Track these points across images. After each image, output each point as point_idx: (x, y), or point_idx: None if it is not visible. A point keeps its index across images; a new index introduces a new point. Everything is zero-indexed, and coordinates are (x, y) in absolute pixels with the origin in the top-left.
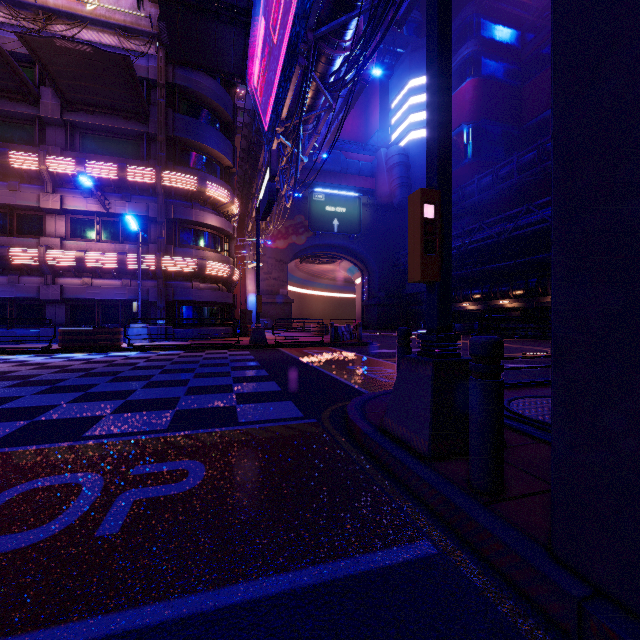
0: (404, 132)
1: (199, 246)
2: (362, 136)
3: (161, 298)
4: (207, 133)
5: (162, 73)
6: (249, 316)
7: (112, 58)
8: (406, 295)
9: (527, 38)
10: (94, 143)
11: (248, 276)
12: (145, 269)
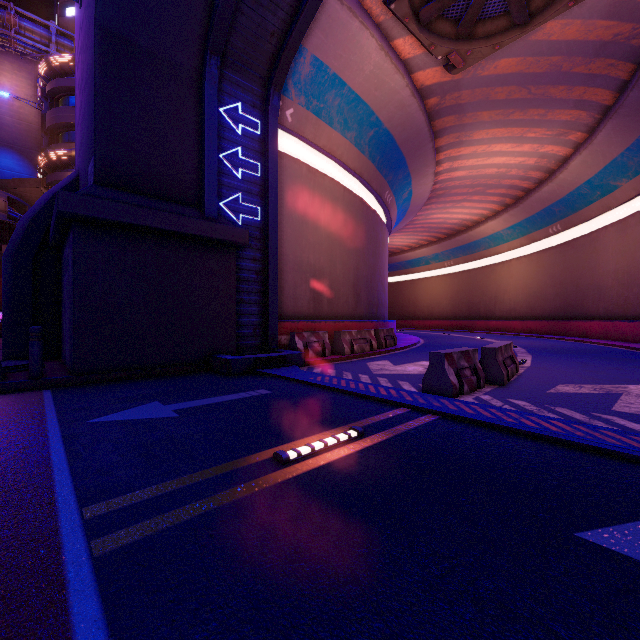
0: None
1: None
2: None
3: None
4: None
5: None
6: None
7: None
8: None
9: None
10: None
11: None
12: None
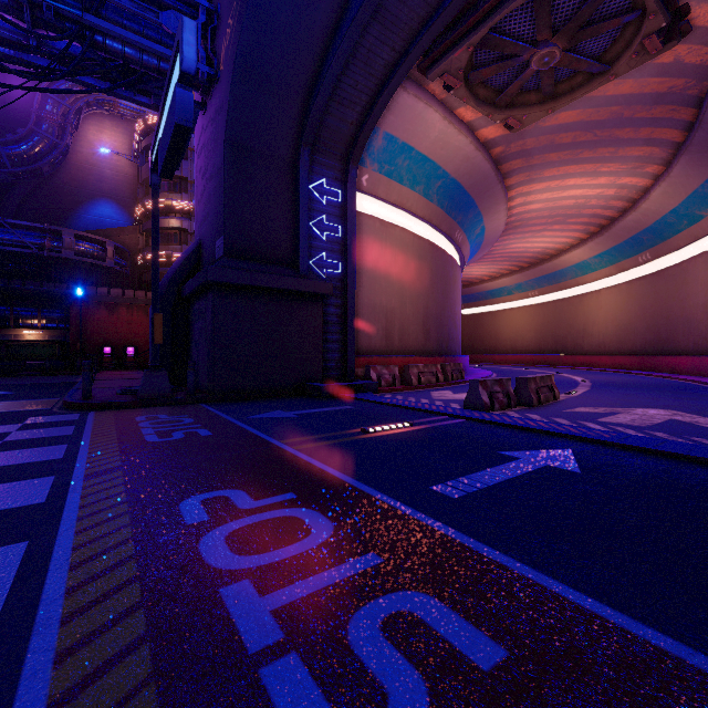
0: None
1: None
2: None
3: None
4: None
5: None
6: None
7: None
8: None
9: None
10: None
11: None
12: None
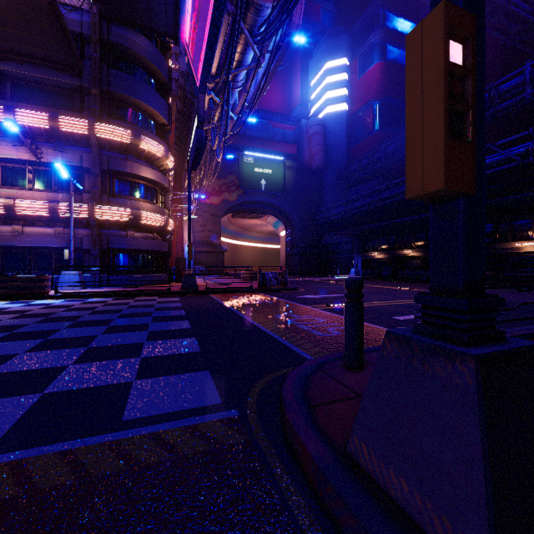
0: (321, 106)
1: (134, 197)
2: (286, 109)
3: (95, 246)
4: (142, 90)
5: (96, 28)
6: (183, 263)
7: (38, 2)
8: (323, 246)
9: None
10: (26, 93)
11: (185, 228)
12: (78, 217)
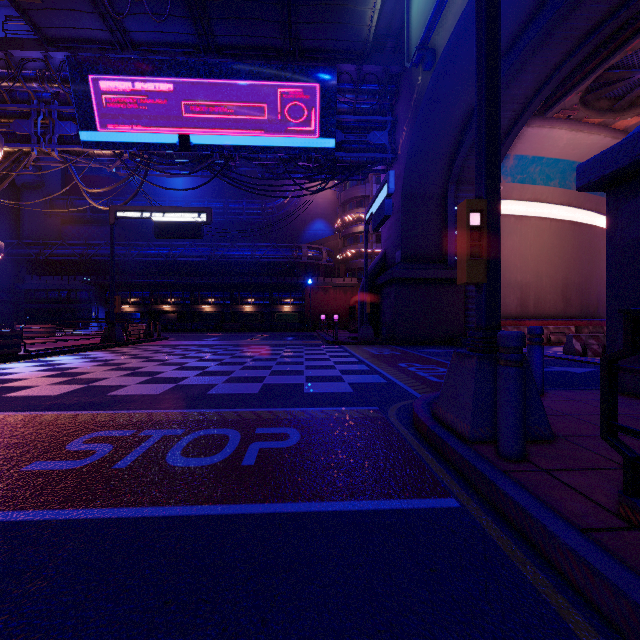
0: None
1: None
2: None
3: None
4: None
5: None
6: None
7: None
8: (26, 291)
9: None
10: None
11: None
12: None
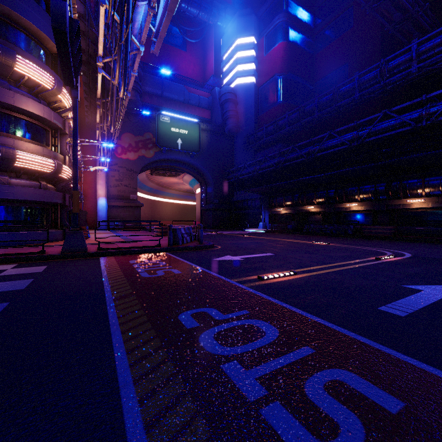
0: (233, 78)
1: (9, 134)
2: (201, 79)
3: None
4: (20, 0)
5: None
6: (83, 217)
7: None
8: (234, 202)
9: (318, 20)
10: None
11: (99, 182)
12: None
